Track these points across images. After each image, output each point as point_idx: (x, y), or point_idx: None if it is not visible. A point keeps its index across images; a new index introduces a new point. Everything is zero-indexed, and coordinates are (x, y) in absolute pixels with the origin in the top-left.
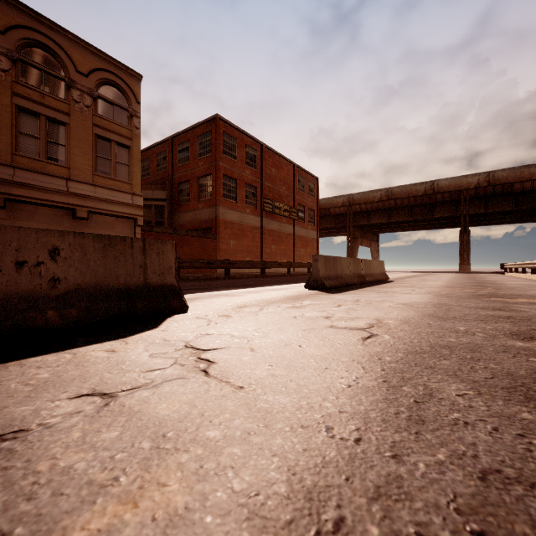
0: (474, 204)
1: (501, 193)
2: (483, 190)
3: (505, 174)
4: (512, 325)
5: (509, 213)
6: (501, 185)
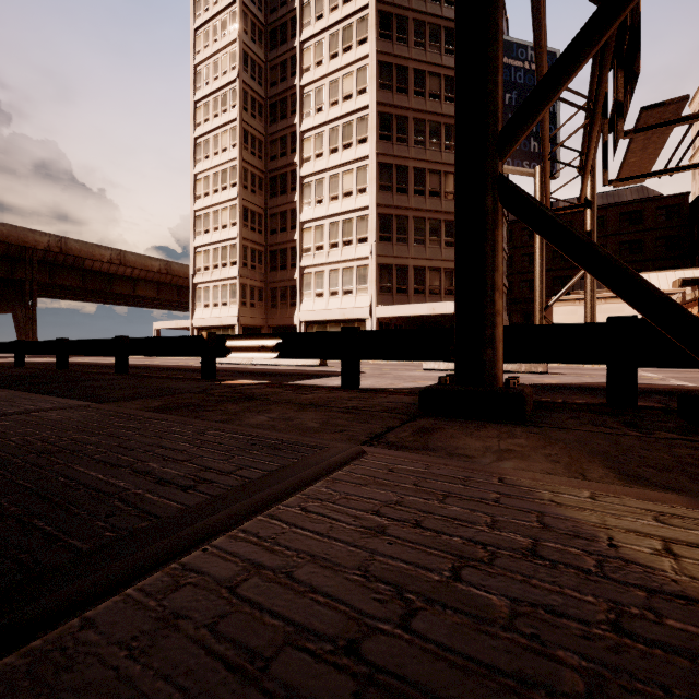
0: (38, 270)
1: (72, 265)
2: (54, 256)
3: (79, 246)
4: (418, 365)
5: (64, 287)
6: (74, 257)
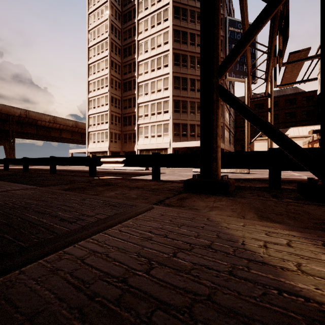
0: (15, 125)
1: (31, 123)
2: (23, 119)
3: (34, 114)
4: (191, 170)
5: (28, 133)
6: (32, 119)
